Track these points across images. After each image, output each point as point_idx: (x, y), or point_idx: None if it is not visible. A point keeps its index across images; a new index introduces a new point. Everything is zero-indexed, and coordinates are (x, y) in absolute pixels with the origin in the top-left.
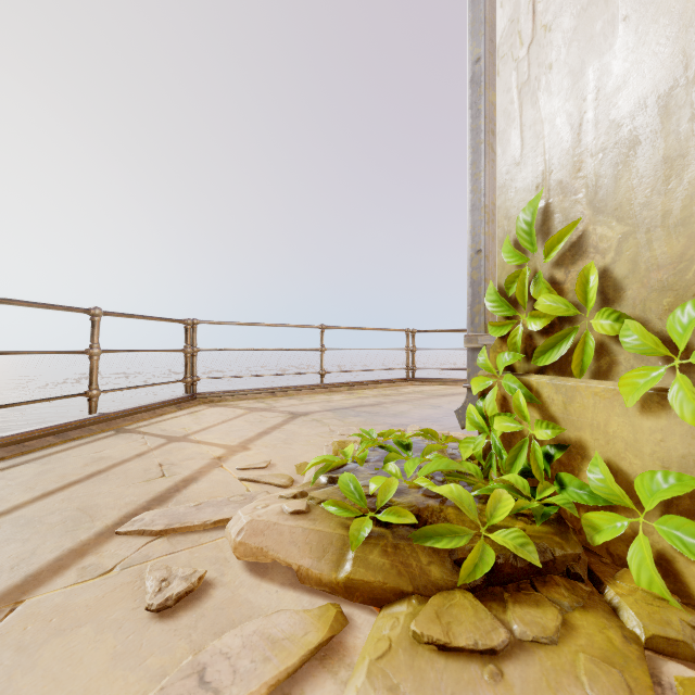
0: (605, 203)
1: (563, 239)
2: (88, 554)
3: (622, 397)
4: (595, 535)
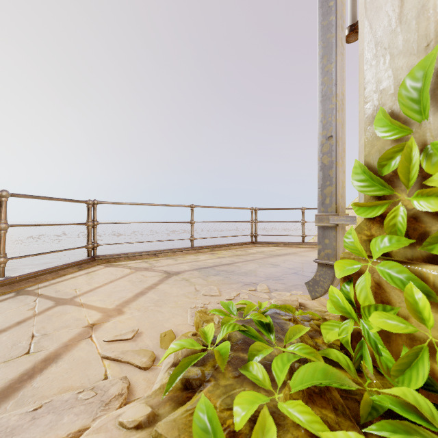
0: None
1: None
2: None
3: None
4: None
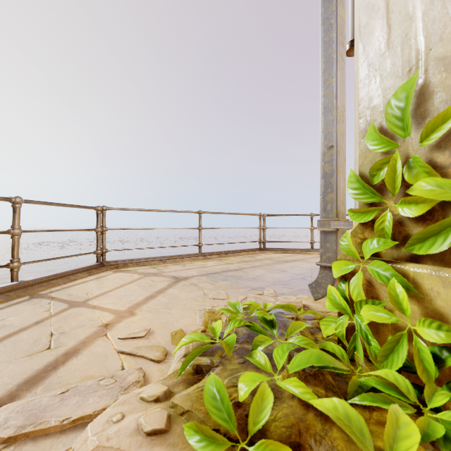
0: None
1: (450, 118)
2: None
3: None
4: None
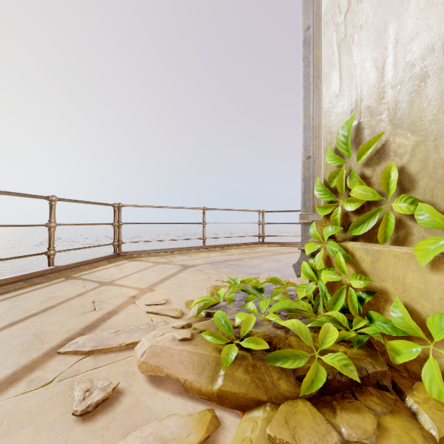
0: (402, 121)
1: (370, 147)
2: (36, 369)
3: (416, 259)
4: (396, 357)
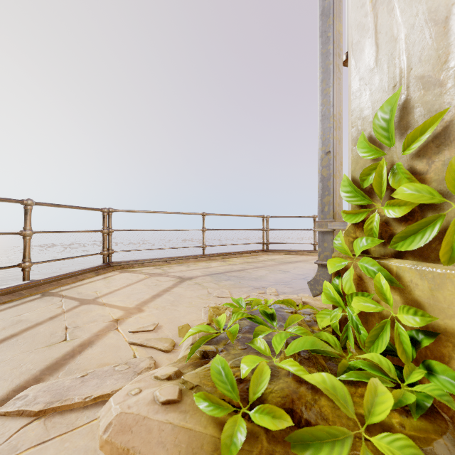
0: None
1: (426, 130)
2: None
3: None
4: None
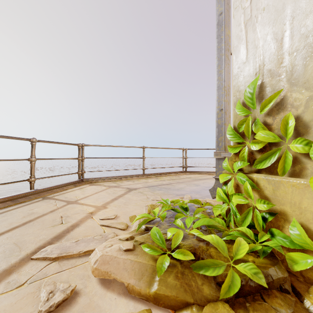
0: (298, 80)
1: (272, 101)
2: (13, 273)
3: (311, 188)
4: (294, 265)
